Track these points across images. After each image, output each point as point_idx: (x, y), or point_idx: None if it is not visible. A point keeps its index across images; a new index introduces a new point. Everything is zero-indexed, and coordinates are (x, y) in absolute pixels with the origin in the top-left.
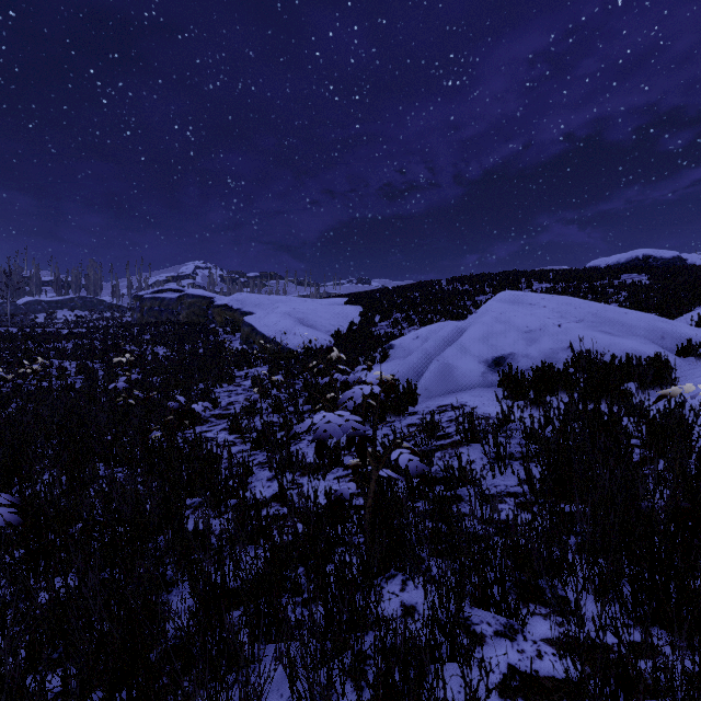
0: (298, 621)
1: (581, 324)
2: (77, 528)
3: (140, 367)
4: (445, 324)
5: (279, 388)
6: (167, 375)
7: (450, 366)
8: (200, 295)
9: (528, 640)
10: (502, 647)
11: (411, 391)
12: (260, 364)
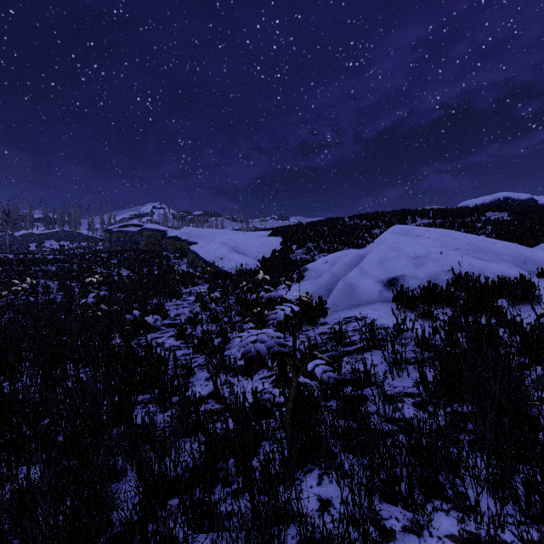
0: (228, 514)
1: (458, 252)
2: (44, 423)
3: (108, 285)
4: (348, 252)
5: (217, 302)
6: (128, 291)
7: (353, 285)
8: (156, 229)
9: (433, 536)
10: (410, 543)
11: (322, 305)
12: (202, 283)
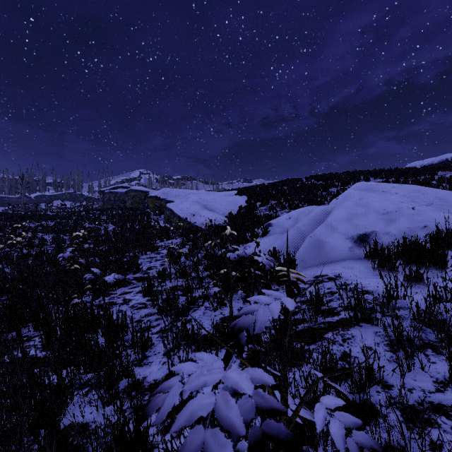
0: None
1: (431, 207)
2: None
3: (94, 238)
4: (310, 208)
5: (187, 256)
6: (109, 244)
7: (322, 241)
8: (140, 190)
9: None
10: None
11: (290, 263)
12: (175, 237)
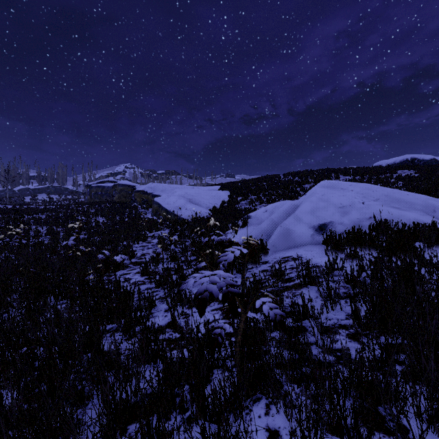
0: None
1: (377, 202)
2: (22, 351)
3: (87, 230)
4: (284, 202)
5: (176, 244)
6: (103, 235)
7: (289, 230)
8: (127, 184)
9: None
10: None
11: (263, 247)
12: (163, 228)
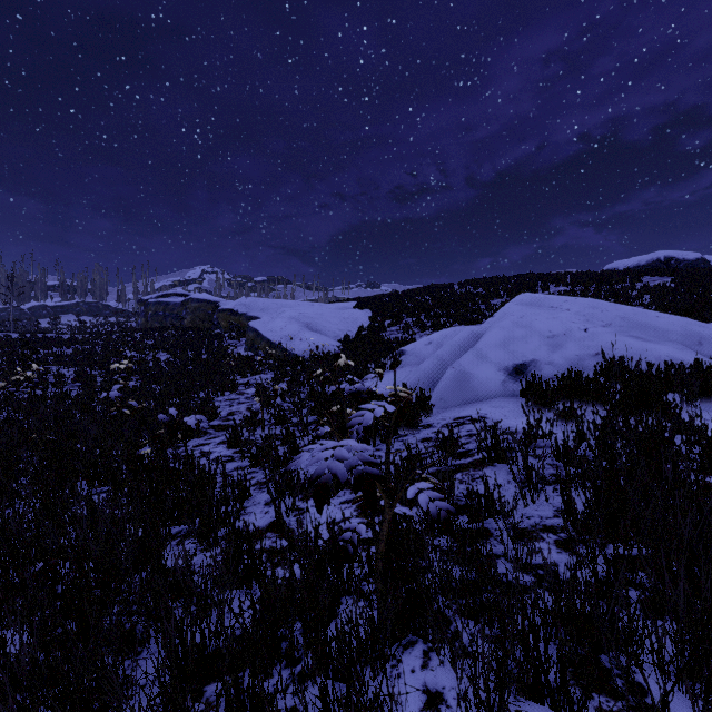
0: None
1: (608, 329)
2: (37, 568)
3: (140, 374)
4: (459, 329)
5: (284, 397)
6: (166, 382)
7: (467, 374)
8: (206, 299)
9: None
10: None
11: (425, 401)
12: (264, 370)
